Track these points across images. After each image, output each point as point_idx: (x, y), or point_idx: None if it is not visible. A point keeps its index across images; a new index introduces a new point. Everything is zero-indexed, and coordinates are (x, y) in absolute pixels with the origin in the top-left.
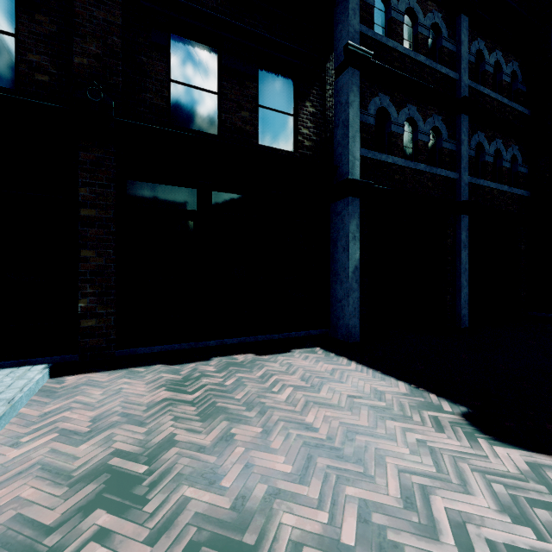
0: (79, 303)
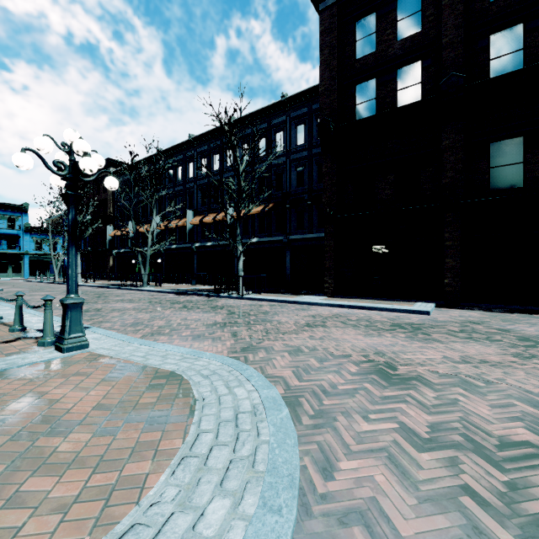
0: (445, 280)
